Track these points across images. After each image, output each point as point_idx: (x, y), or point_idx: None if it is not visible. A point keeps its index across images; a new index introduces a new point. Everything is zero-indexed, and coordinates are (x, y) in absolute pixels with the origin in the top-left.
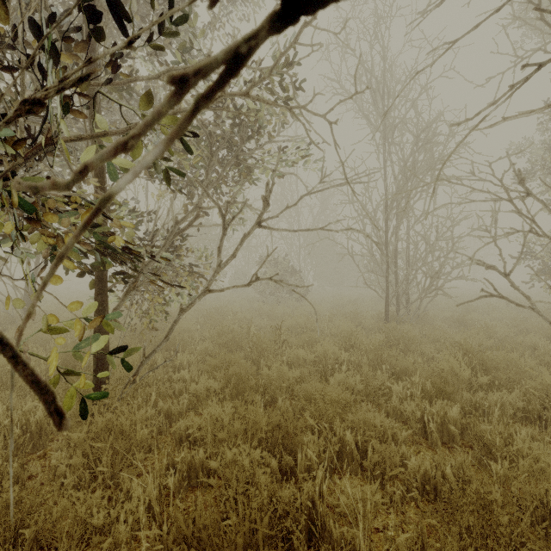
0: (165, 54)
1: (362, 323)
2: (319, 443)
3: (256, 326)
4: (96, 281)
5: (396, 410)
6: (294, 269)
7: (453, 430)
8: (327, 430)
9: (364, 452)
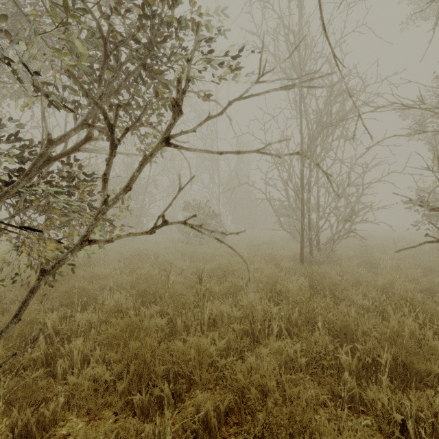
0: None
1: (281, 264)
2: None
3: (178, 269)
4: None
5: (351, 394)
6: (214, 213)
7: None
8: None
9: None
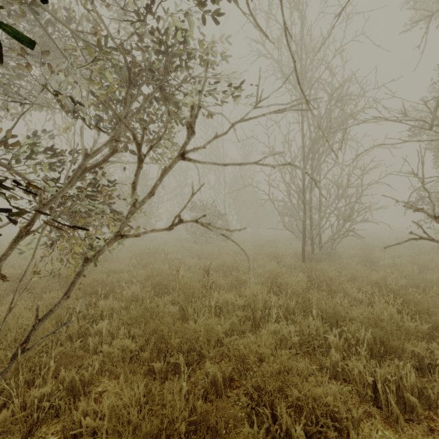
0: None
1: (283, 261)
2: (259, 438)
3: (186, 265)
4: None
5: (336, 366)
6: (220, 213)
7: (412, 400)
8: (269, 419)
9: None
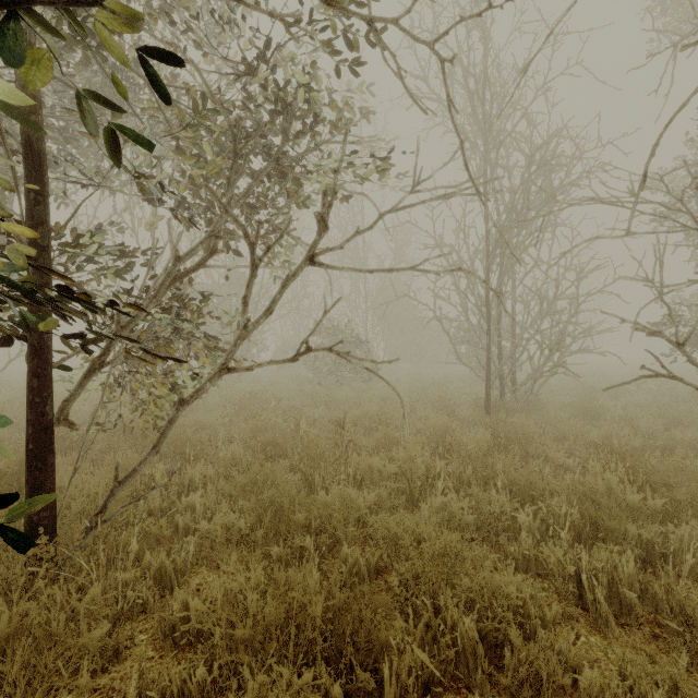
0: (168, 6)
1: (456, 413)
2: (416, 635)
3: (308, 418)
4: (29, 354)
5: (527, 556)
6: (359, 339)
7: (630, 596)
8: (429, 610)
9: (493, 647)
